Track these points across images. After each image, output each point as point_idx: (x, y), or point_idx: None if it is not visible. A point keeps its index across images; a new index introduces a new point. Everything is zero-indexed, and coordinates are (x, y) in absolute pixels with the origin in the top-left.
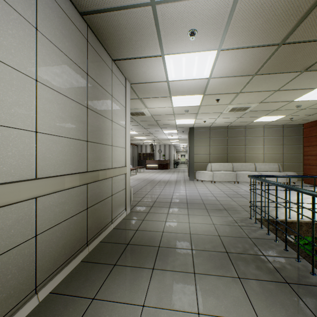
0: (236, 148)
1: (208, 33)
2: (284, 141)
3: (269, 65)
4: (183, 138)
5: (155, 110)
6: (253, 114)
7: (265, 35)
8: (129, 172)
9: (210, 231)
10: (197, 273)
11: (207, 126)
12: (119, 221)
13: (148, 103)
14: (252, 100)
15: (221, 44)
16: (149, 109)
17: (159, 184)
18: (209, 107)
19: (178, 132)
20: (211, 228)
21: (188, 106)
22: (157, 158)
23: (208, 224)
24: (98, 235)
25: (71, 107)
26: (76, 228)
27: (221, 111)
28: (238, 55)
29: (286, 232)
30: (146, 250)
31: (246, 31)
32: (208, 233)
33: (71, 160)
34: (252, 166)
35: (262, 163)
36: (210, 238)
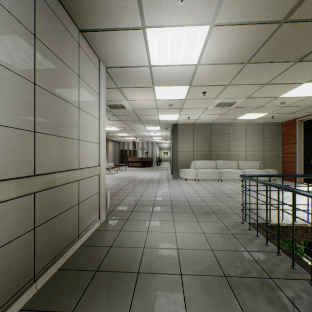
0: (219, 145)
1: None
2: (265, 139)
3: (265, 50)
4: (166, 135)
5: (137, 103)
6: (238, 111)
7: (268, 7)
8: (103, 172)
9: (200, 243)
10: None
11: (191, 123)
12: (89, 234)
13: (128, 94)
14: (239, 94)
15: (215, 16)
16: (130, 101)
17: (141, 184)
18: (195, 101)
19: (161, 128)
20: (202, 239)
21: (173, 99)
22: (140, 155)
23: (198, 233)
24: (56, 260)
25: None
26: (11, 261)
27: (206, 106)
28: (233, 34)
29: (293, 246)
30: (121, 280)
31: None
32: (199, 247)
33: None
34: (235, 164)
35: (244, 161)
36: (202, 255)
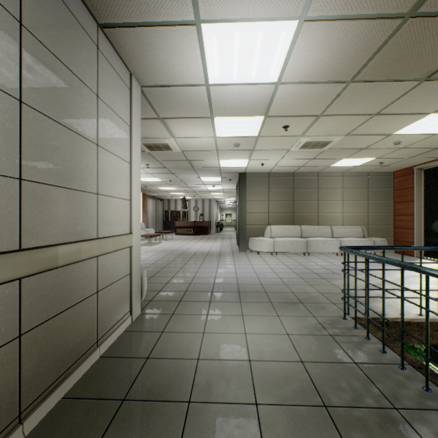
0: (306, 204)
1: None
2: (370, 195)
3: (378, 62)
4: (230, 190)
5: (188, 141)
6: (333, 154)
7: None
8: (137, 243)
9: (284, 350)
10: None
11: (265, 172)
12: (115, 337)
13: (175, 128)
14: (336, 130)
15: (308, 5)
16: (178, 139)
17: (195, 259)
18: (272, 140)
19: (222, 179)
20: (286, 344)
21: (240, 136)
22: (192, 218)
23: (279, 335)
24: (59, 383)
25: None
26: None
27: (288, 148)
28: (333, 35)
29: (427, 356)
30: (162, 415)
31: None
32: (282, 357)
33: None
34: (328, 230)
35: (341, 226)
36: (287, 371)
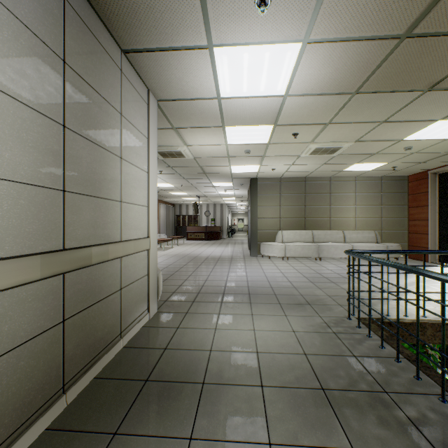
0: (317, 209)
1: (289, 4)
2: (383, 199)
3: (380, 76)
4: (241, 194)
5: (200, 149)
6: (344, 160)
7: (382, 17)
8: (154, 246)
9: (289, 345)
10: (276, 443)
11: (277, 177)
12: (135, 331)
13: (188, 136)
14: (345, 136)
15: (310, 30)
16: (191, 147)
17: (206, 264)
18: (282, 147)
19: (234, 185)
20: (291, 339)
21: (251, 143)
22: (204, 223)
23: (286, 332)
24: (91, 365)
25: (20, 119)
26: (34, 364)
27: (298, 154)
28: (335, 54)
29: (417, 348)
30: (180, 392)
31: (354, 6)
32: (287, 350)
33: (19, 228)
34: (340, 235)
35: (354, 231)
36: (291, 361)
